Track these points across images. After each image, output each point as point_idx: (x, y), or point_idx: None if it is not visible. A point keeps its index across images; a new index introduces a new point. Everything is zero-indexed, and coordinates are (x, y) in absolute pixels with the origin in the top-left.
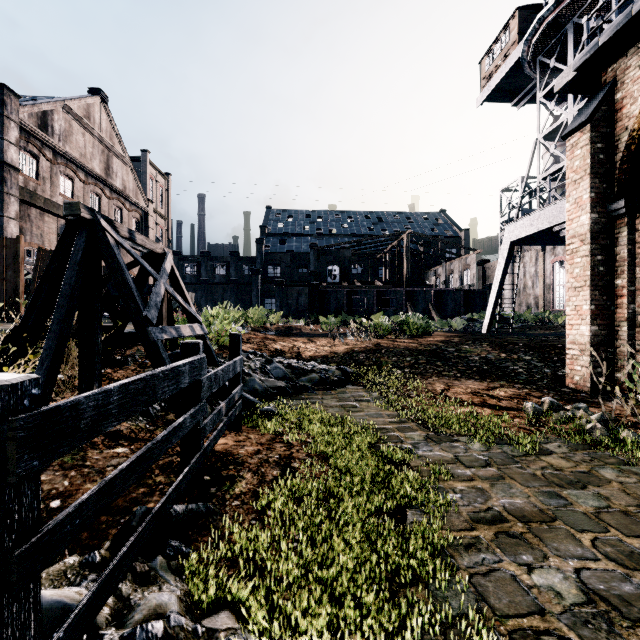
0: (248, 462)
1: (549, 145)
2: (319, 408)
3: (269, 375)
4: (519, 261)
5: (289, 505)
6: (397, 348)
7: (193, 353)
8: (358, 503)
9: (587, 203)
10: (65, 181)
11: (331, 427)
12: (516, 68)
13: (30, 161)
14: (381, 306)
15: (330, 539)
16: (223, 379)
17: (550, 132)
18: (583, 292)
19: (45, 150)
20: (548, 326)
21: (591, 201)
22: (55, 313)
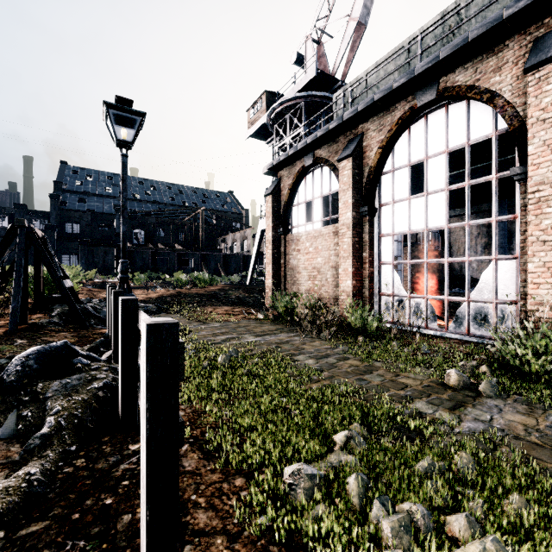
0: None
1: None
2: None
3: None
4: None
5: None
6: (191, 293)
7: None
8: None
9: (271, 228)
10: None
11: None
12: (266, 125)
13: None
14: (181, 265)
15: None
16: None
17: None
18: (270, 265)
19: None
20: None
21: (272, 227)
22: (16, 274)
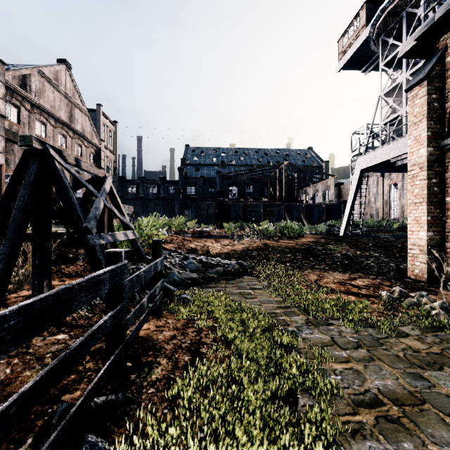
0: (164, 348)
1: (388, 100)
2: (223, 295)
3: (185, 269)
4: (366, 183)
5: (197, 396)
6: (280, 247)
7: (116, 260)
8: (257, 390)
9: (425, 139)
10: (40, 125)
11: (232, 313)
12: (364, 45)
13: (14, 111)
14: (267, 215)
15: (233, 428)
16: (145, 278)
17: (389, 91)
18: (421, 206)
19: (25, 103)
20: (387, 230)
21: (428, 138)
22: (10, 224)
